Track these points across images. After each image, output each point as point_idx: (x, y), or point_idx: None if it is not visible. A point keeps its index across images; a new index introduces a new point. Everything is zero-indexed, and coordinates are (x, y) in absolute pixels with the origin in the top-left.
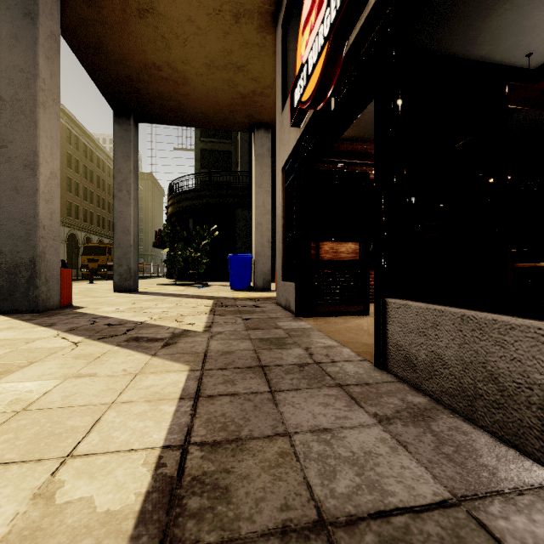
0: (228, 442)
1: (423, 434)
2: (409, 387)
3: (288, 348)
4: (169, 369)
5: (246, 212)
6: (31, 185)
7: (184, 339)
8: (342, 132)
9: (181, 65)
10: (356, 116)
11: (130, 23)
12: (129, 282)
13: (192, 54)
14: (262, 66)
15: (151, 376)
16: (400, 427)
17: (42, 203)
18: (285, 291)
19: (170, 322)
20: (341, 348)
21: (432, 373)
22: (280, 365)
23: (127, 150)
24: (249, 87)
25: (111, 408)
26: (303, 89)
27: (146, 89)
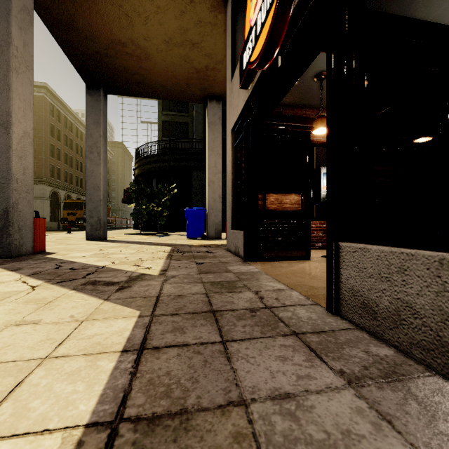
0: (170, 416)
1: (406, 402)
2: (368, 335)
3: (239, 291)
4: (118, 315)
5: (201, 174)
6: (5, 142)
7: (139, 283)
8: (288, 88)
9: (143, 42)
10: (303, 70)
11: (97, 2)
12: (99, 232)
13: (153, 32)
14: (214, 43)
15: (98, 323)
16: (375, 391)
17: (14, 159)
18: (234, 239)
19: (129, 266)
20: (290, 291)
21: (398, 322)
22: (231, 309)
23: (98, 118)
24: (203, 62)
25: (42, 365)
26: (251, 50)
27: (113, 64)
